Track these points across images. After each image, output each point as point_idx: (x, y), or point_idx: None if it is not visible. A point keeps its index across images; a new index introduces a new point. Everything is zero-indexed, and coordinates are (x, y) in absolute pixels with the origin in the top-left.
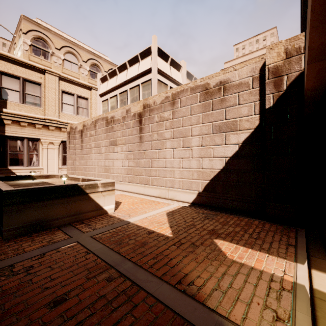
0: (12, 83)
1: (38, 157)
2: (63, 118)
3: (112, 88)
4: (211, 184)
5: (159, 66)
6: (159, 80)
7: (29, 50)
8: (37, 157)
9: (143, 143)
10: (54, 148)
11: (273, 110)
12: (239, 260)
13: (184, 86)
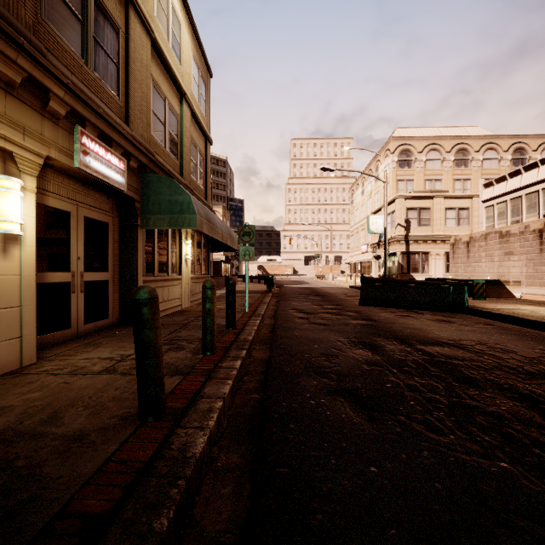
0: (413, 214)
1: (428, 266)
2: (446, 231)
3: (500, 194)
4: None
5: None
6: None
7: (396, 166)
8: (427, 266)
9: (543, 254)
10: (439, 259)
11: None
12: None
13: None
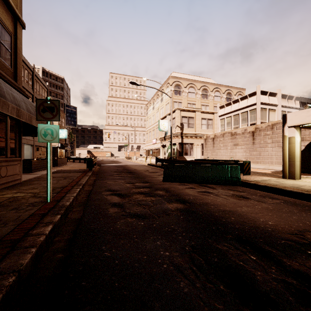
0: (185, 120)
1: (193, 151)
2: (202, 132)
3: (228, 112)
4: None
5: (261, 101)
6: (261, 108)
7: (173, 93)
8: (192, 151)
9: (255, 145)
10: (198, 147)
11: None
12: None
13: (278, 121)
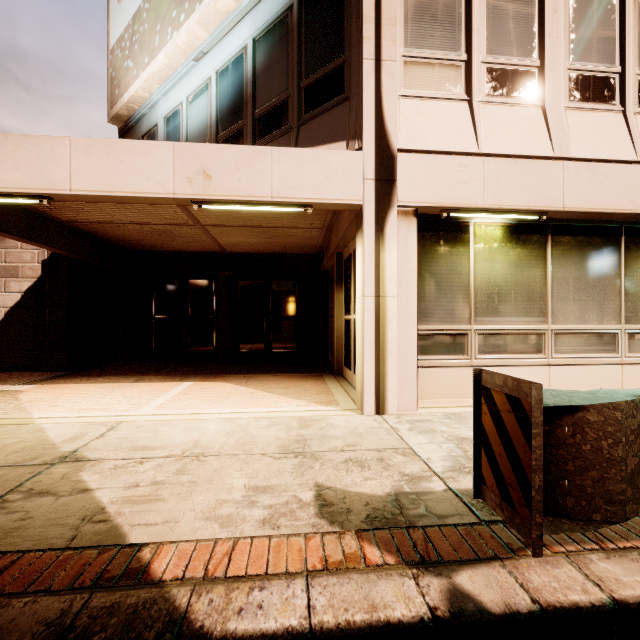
0: None
1: None
2: None
3: None
4: None
5: None
6: None
7: None
8: None
9: None
10: None
11: (48, 263)
12: None
13: None
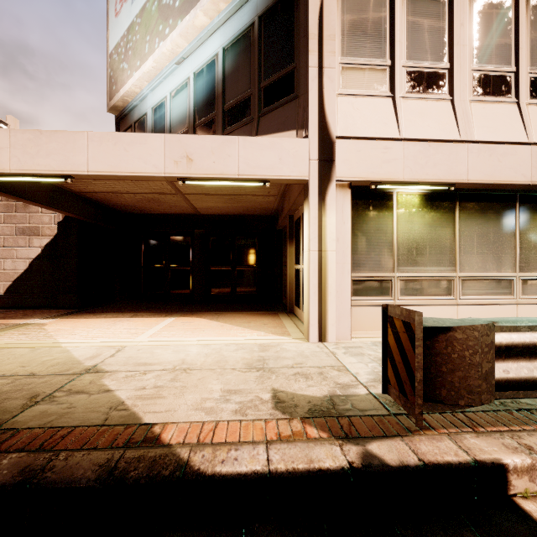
0: None
1: None
2: None
3: None
4: (14, 285)
5: None
6: None
7: None
8: None
9: None
10: None
11: (62, 224)
12: None
13: None
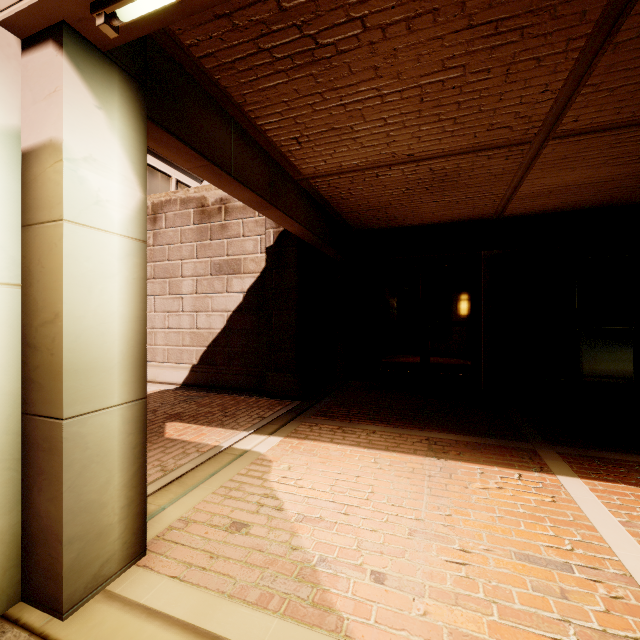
0: None
1: None
2: None
3: None
4: (209, 352)
5: None
6: (151, 165)
7: None
8: None
9: None
10: None
11: (273, 250)
12: (177, 437)
13: (171, 195)
